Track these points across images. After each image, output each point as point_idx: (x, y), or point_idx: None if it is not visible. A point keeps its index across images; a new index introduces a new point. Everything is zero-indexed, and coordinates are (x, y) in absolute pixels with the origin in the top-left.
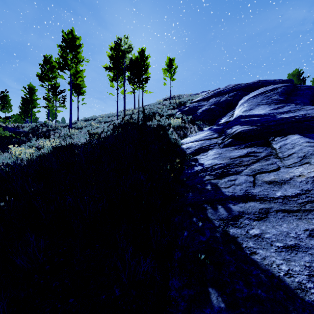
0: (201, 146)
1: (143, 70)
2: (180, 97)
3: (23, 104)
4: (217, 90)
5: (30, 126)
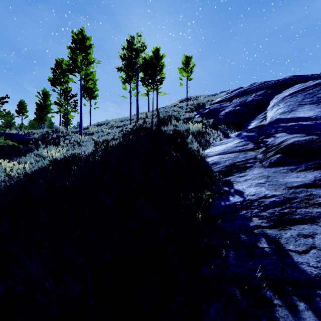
0: (234, 162)
1: (158, 70)
2: (197, 98)
3: (37, 109)
4: (241, 89)
5: (41, 133)
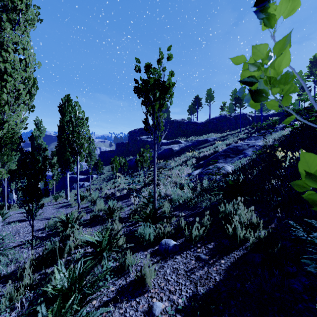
0: None
1: None
2: None
3: None
4: None
5: None
